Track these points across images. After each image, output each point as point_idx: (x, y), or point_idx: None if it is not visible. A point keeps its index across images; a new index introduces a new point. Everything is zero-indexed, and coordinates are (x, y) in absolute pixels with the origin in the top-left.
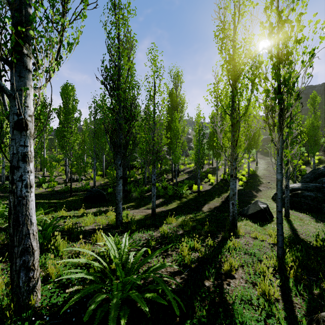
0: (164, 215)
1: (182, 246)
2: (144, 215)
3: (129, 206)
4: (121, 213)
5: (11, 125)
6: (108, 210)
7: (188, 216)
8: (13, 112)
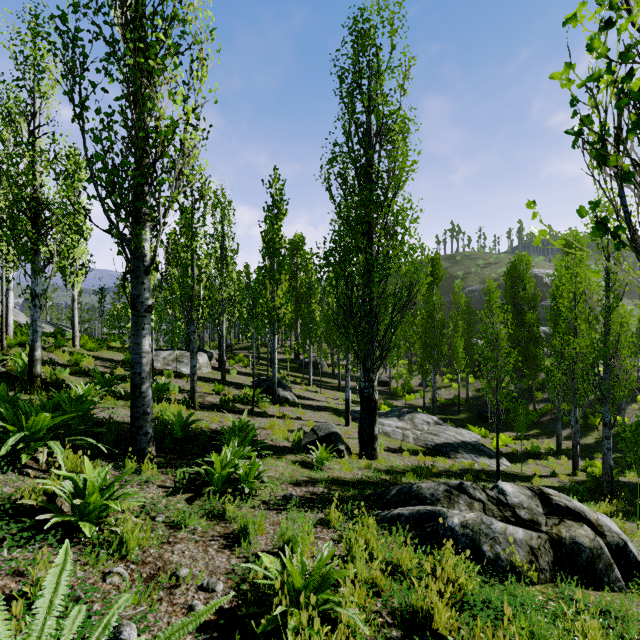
0: (588, 450)
1: (623, 473)
2: (567, 447)
3: (537, 433)
4: (561, 444)
5: (574, 422)
6: (527, 437)
7: (616, 454)
8: (575, 418)
